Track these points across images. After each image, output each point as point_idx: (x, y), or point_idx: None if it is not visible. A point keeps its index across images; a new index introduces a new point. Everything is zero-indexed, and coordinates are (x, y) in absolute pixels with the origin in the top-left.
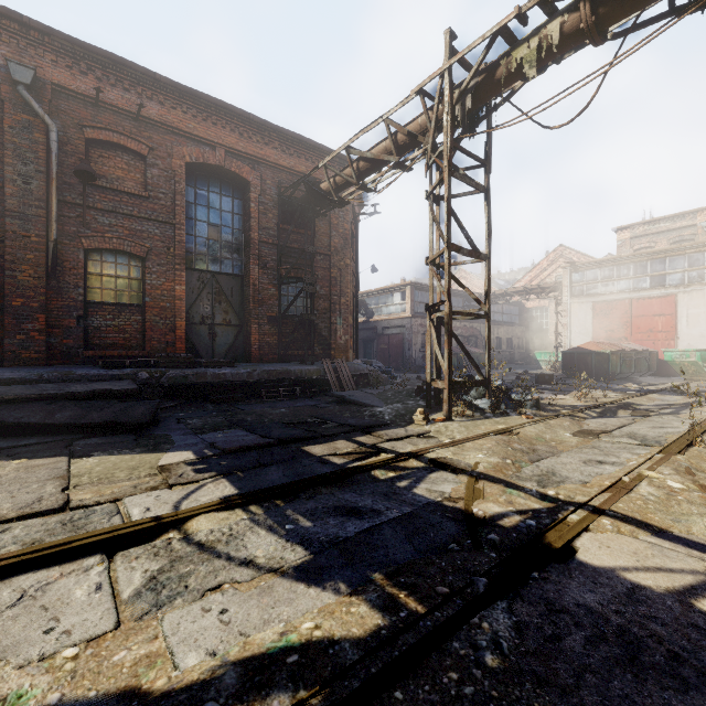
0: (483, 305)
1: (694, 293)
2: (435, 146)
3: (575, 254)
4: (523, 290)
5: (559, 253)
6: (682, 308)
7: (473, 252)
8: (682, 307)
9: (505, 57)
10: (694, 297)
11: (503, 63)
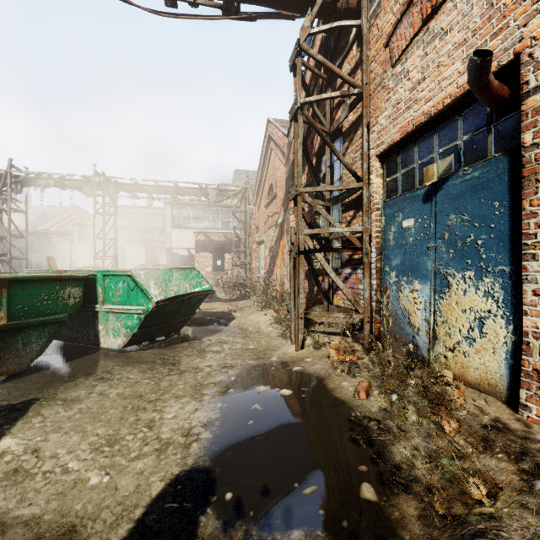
0: (25, 254)
1: (131, 246)
2: (1, 190)
3: (85, 213)
4: (49, 232)
5: (76, 210)
6: (127, 252)
7: (21, 236)
8: (127, 251)
9: (35, 180)
10: (131, 248)
11: (34, 181)
